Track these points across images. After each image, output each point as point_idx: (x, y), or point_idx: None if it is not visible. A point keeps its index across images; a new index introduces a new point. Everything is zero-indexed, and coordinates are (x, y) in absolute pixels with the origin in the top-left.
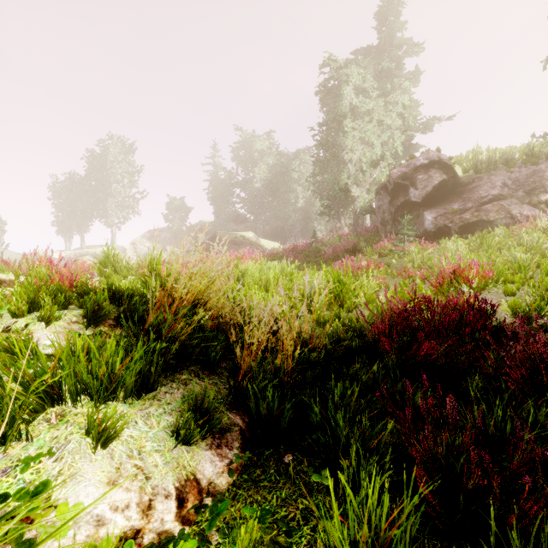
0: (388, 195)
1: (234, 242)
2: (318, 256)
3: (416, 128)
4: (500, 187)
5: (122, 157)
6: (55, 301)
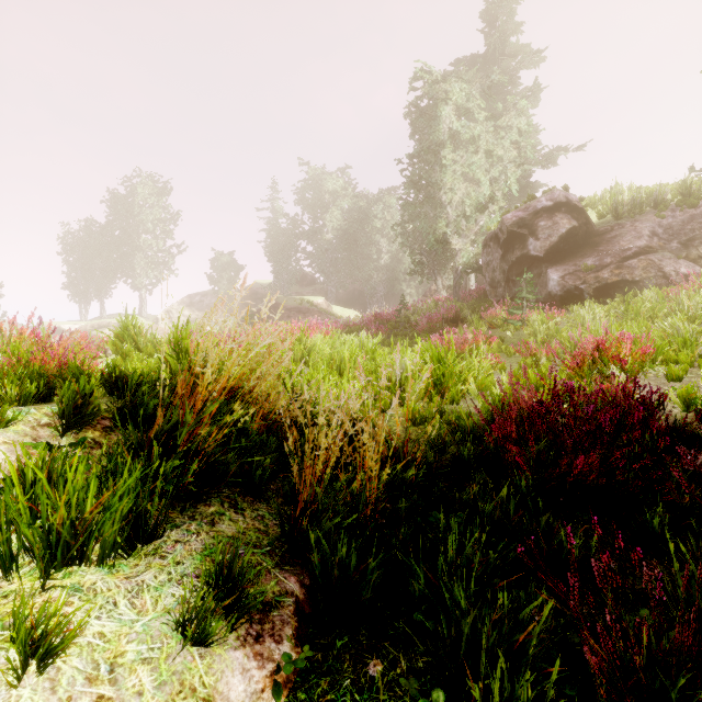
0: (499, 248)
1: (298, 310)
2: (409, 328)
3: (536, 161)
4: (648, 236)
5: (154, 199)
6: (21, 392)
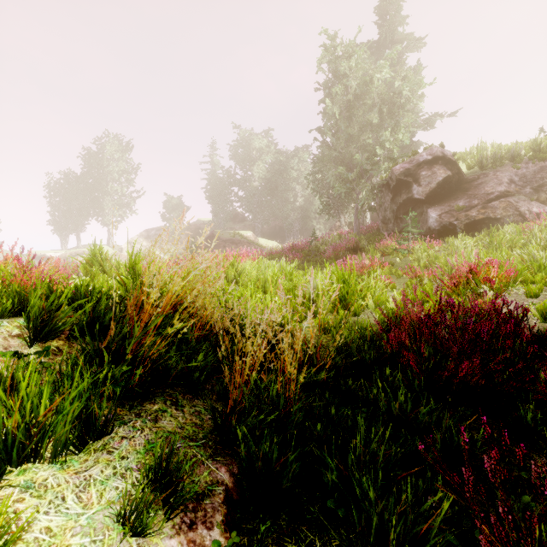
0: (390, 192)
1: (232, 241)
2: (318, 255)
3: (418, 125)
4: (507, 183)
5: (119, 155)
6: None
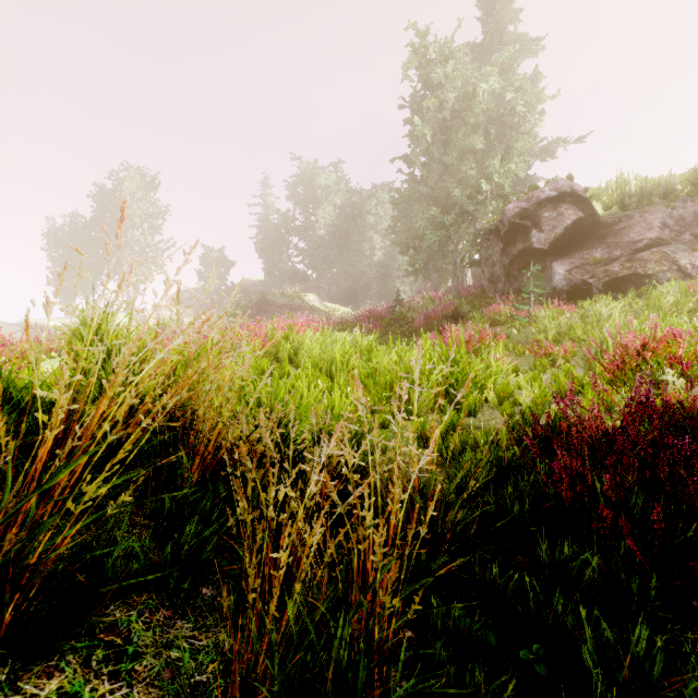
0: (500, 241)
1: (289, 307)
2: (404, 325)
3: (535, 153)
4: (659, 228)
5: (142, 194)
6: None
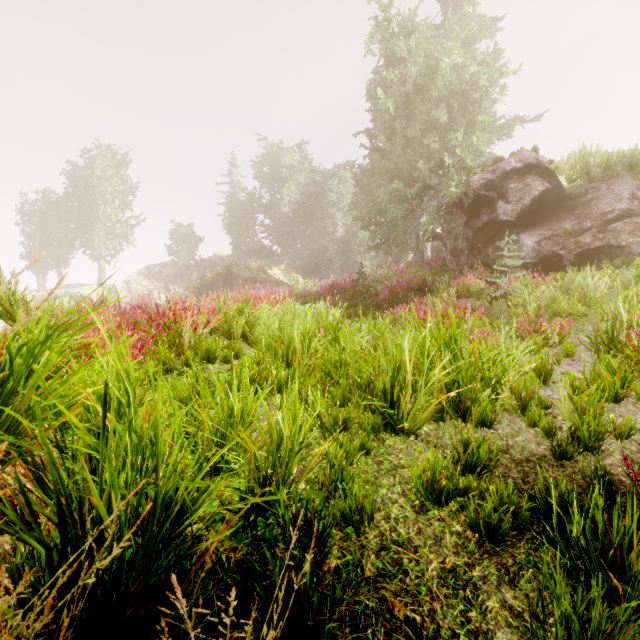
0: (463, 214)
1: (254, 280)
2: (368, 297)
3: (494, 129)
4: (628, 199)
5: (113, 171)
6: None
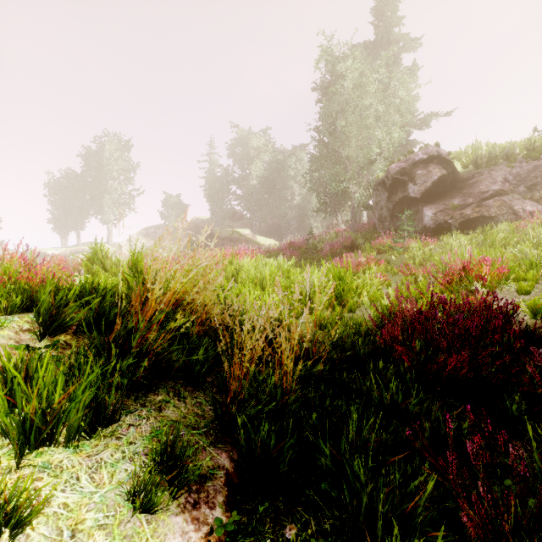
0: (386, 191)
1: (230, 239)
2: (315, 253)
3: (414, 124)
4: (501, 182)
5: (119, 154)
6: (8, 304)
